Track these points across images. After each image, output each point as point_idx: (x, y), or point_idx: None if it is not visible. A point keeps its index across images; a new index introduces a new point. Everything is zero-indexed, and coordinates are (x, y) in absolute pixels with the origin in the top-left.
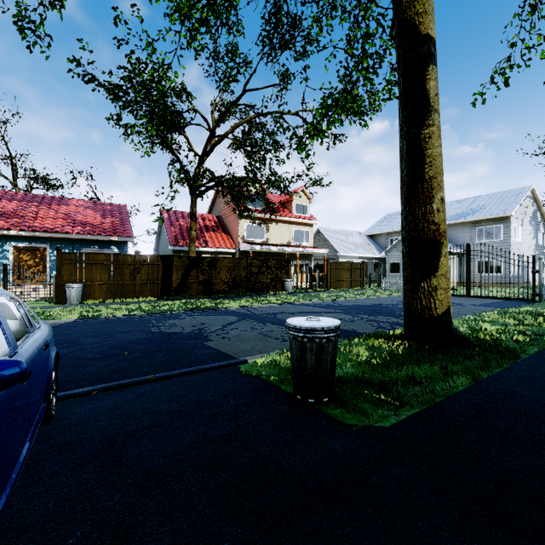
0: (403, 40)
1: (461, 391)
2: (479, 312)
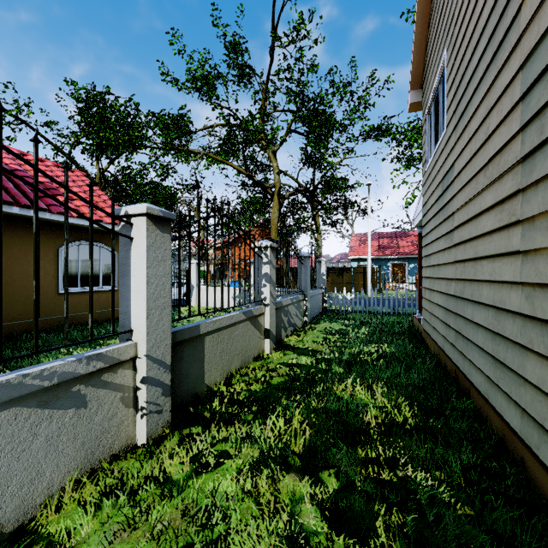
0: None
1: None
2: None
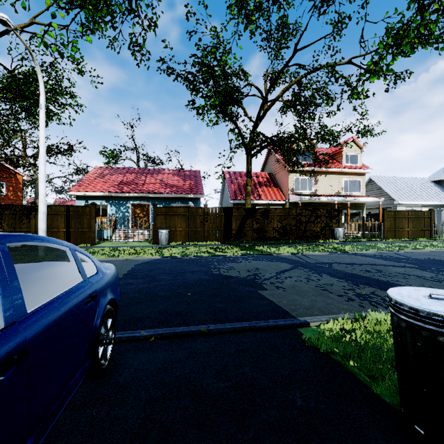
0: None
1: None
2: None
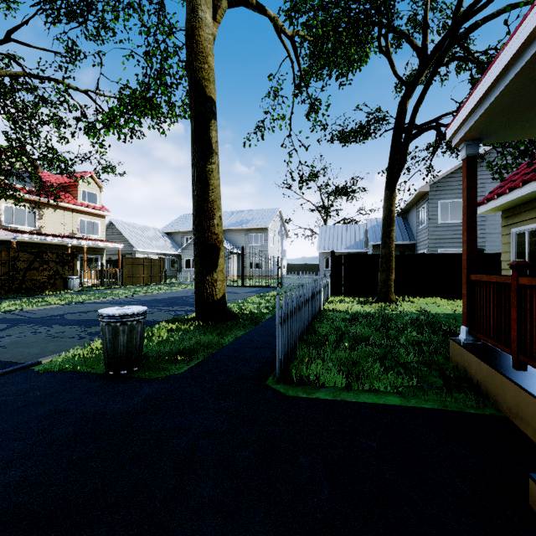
0: (194, 92)
1: (228, 344)
2: (247, 297)
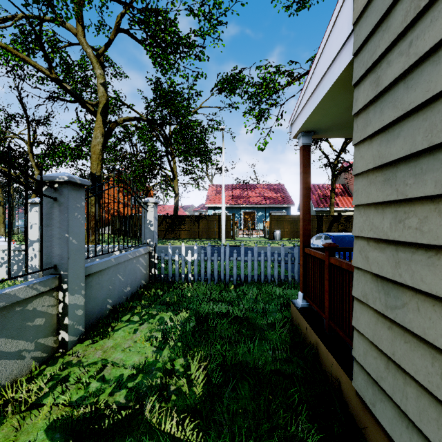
0: None
1: None
2: None
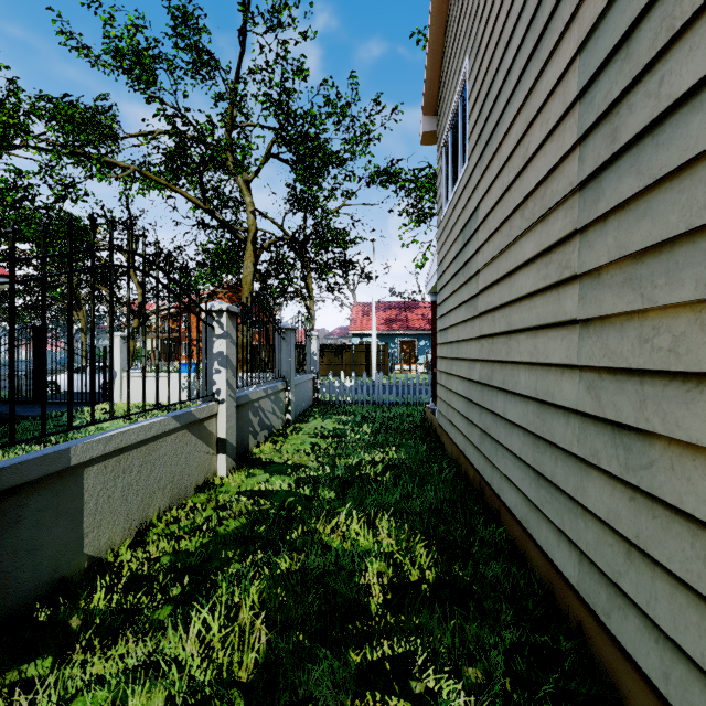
0: None
1: None
2: None
